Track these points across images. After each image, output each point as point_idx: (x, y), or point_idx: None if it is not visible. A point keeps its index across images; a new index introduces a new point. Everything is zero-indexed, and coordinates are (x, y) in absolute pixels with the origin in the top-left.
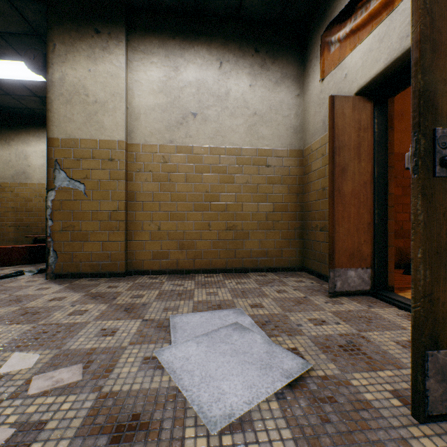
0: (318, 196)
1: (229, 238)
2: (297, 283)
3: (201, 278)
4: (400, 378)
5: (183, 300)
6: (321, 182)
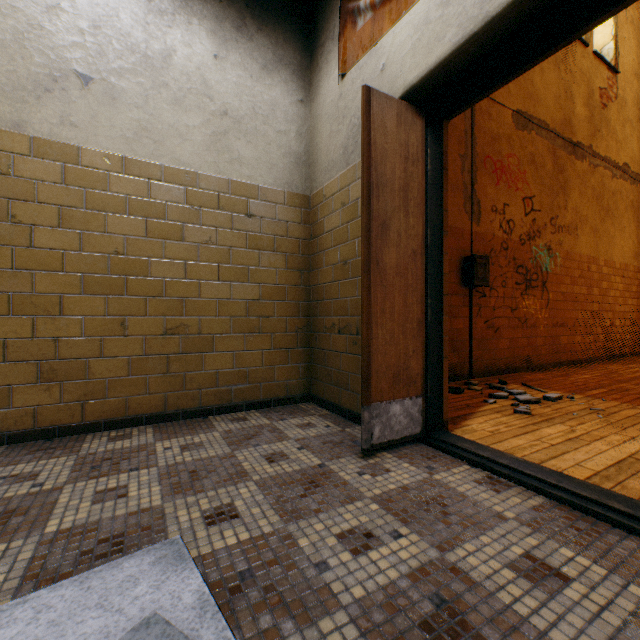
0: (336, 275)
1: (171, 351)
2: (303, 430)
3: (99, 444)
4: None
5: (5, 541)
6: (341, 251)
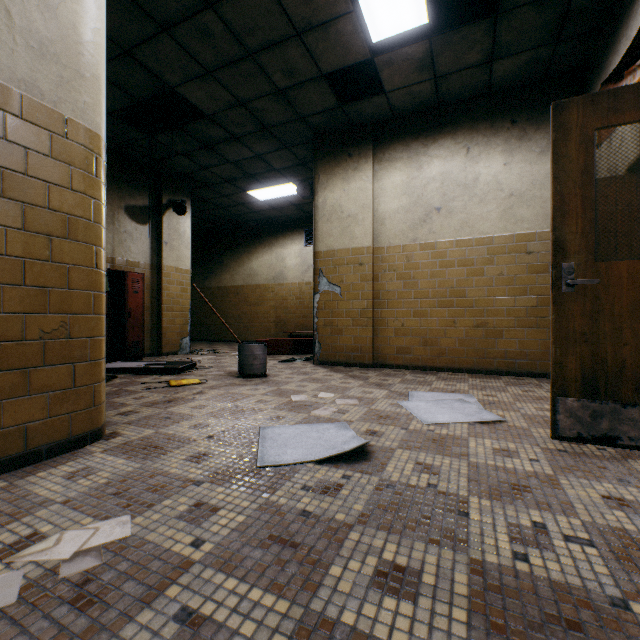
0: None
1: (477, 336)
2: None
3: (444, 375)
4: None
5: (421, 385)
6: None
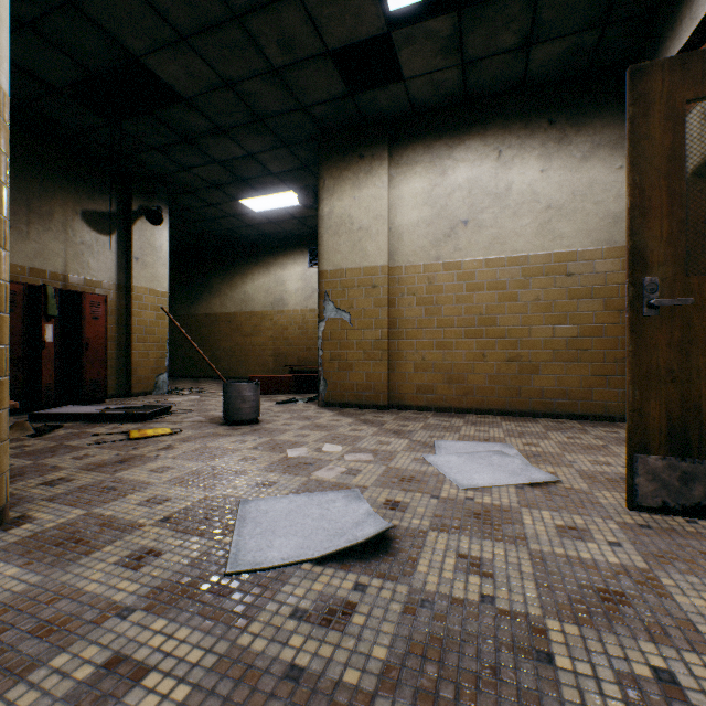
0: None
1: (510, 372)
2: (605, 433)
3: (472, 418)
4: None
5: (448, 432)
6: None
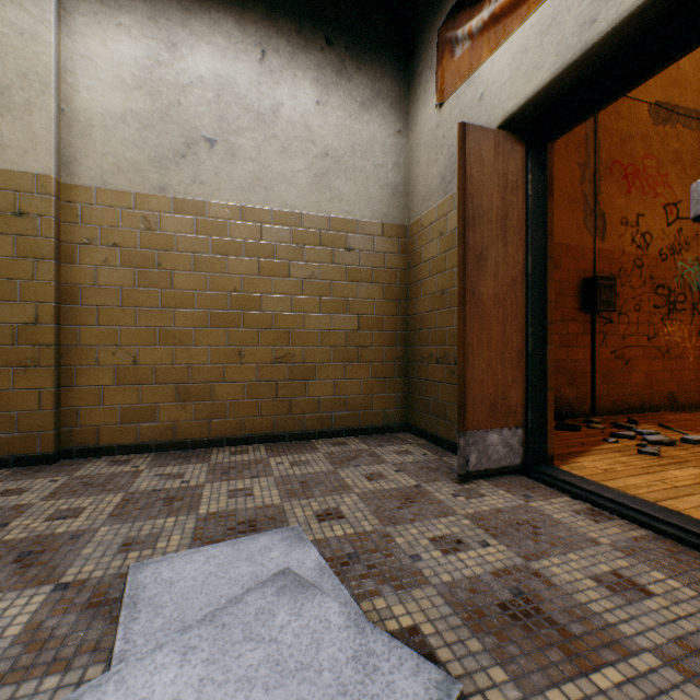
0: (434, 304)
1: (279, 378)
2: (400, 456)
3: (223, 456)
4: (639, 688)
5: (174, 515)
6: (439, 280)
